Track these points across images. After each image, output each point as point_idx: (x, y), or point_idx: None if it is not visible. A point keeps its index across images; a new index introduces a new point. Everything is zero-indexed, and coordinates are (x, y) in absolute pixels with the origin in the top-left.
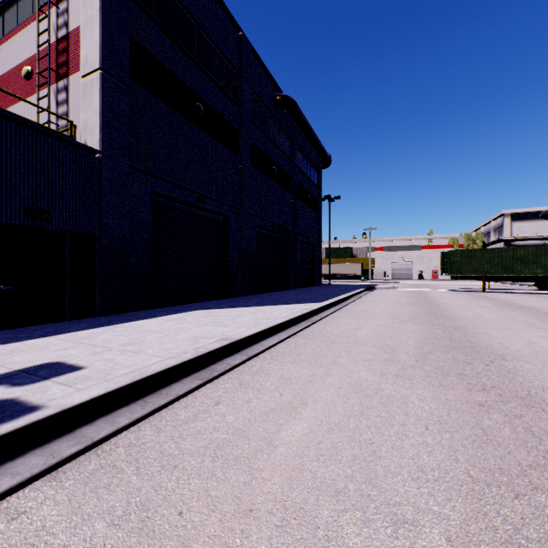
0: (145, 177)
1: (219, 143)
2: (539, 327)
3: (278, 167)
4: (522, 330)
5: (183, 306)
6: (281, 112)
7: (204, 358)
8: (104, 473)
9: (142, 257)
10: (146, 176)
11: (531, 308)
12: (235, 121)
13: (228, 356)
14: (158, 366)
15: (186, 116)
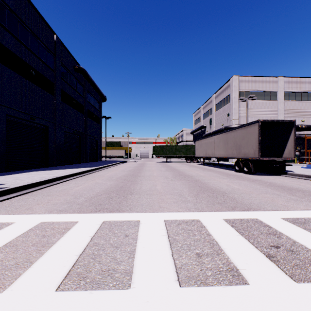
0: (2, 107)
1: (43, 90)
2: (162, 171)
3: (77, 101)
4: (155, 171)
5: (25, 171)
6: (78, 73)
7: (49, 180)
8: (34, 194)
9: (0, 146)
10: (3, 107)
11: (170, 166)
12: (52, 78)
13: (57, 181)
14: (35, 181)
15: (24, 77)
